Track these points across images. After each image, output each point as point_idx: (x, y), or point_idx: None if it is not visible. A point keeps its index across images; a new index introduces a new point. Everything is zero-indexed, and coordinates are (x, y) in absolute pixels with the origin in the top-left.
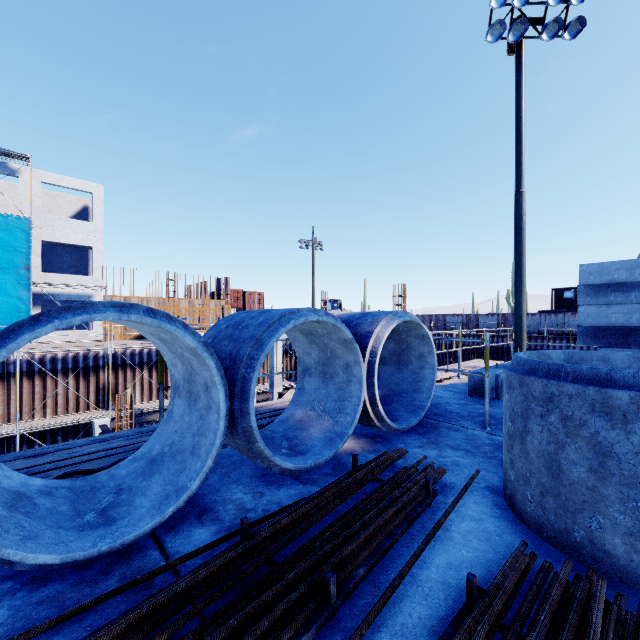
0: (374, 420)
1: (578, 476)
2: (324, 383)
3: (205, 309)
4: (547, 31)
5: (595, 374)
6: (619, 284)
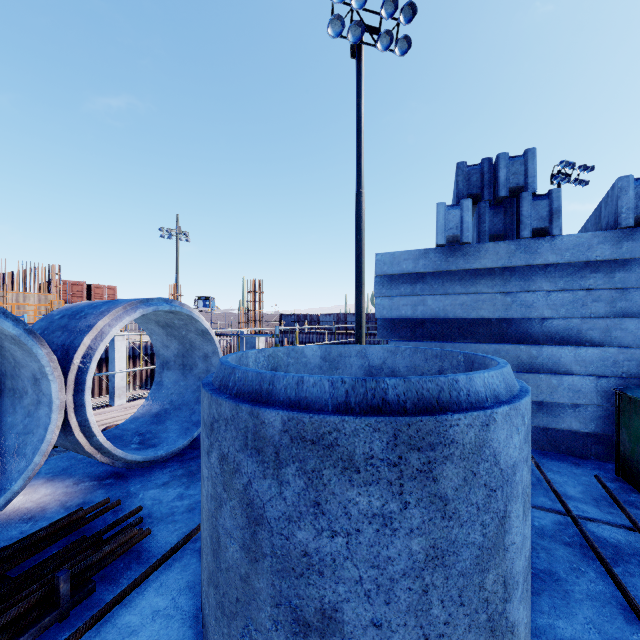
0: (95, 455)
1: (233, 557)
2: (12, 406)
3: (21, 304)
4: (382, 42)
5: (259, 383)
6: (408, 275)
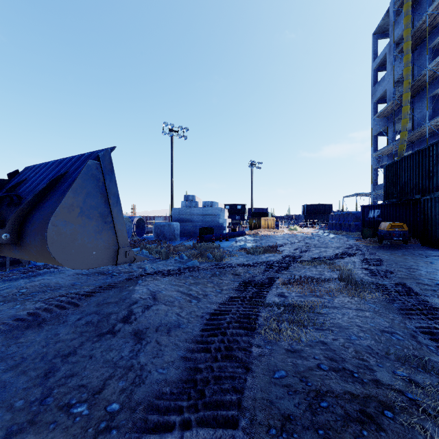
0: (134, 236)
1: (159, 233)
2: None
3: None
4: (179, 136)
5: (160, 223)
6: (177, 212)
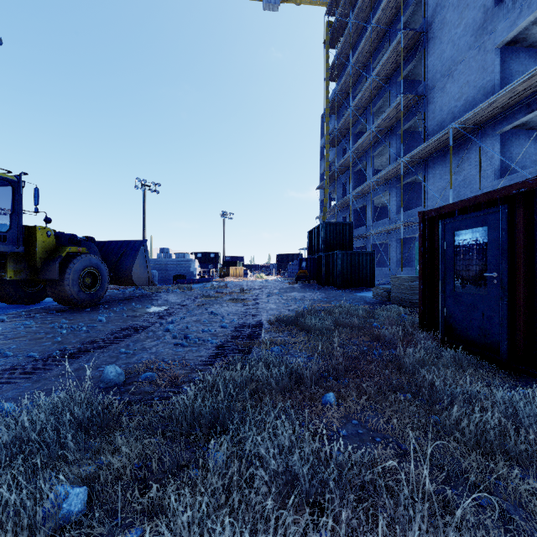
0: None
1: None
2: None
3: None
4: (151, 190)
5: None
6: (153, 262)
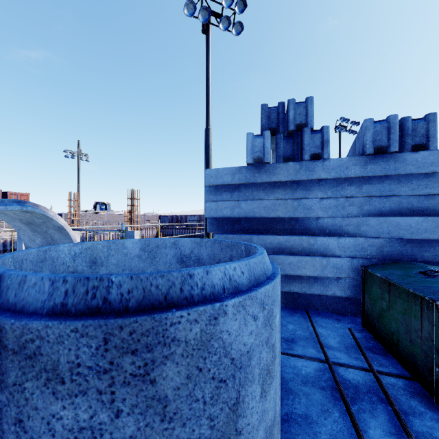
0: None
1: None
2: None
3: None
4: (223, 24)
5: None
6: (228, 186)
